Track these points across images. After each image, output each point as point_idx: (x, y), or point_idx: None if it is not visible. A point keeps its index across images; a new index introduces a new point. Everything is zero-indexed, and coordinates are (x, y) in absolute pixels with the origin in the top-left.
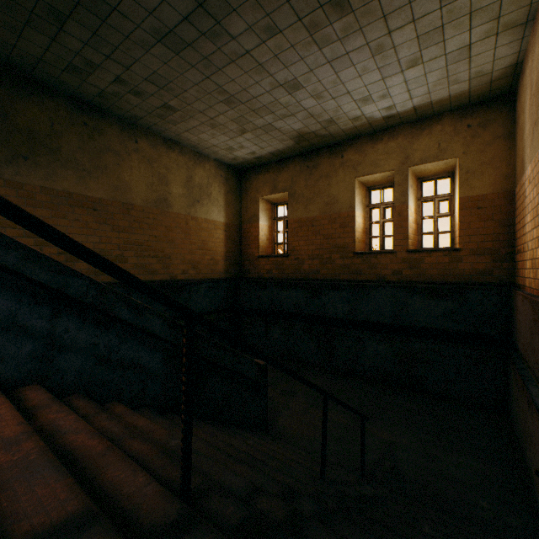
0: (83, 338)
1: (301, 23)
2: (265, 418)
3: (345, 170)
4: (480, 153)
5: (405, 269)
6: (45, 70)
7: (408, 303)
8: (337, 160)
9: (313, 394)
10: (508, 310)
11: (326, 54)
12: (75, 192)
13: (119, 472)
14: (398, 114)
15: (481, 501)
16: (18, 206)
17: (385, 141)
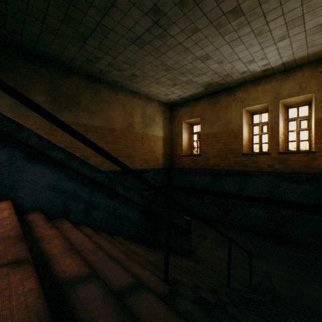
0: (103, 202)
1: (211, 24)
2: (190, 250)
3: (236, 103)
4: None
5: (276, 164)
6: (75, 63)
7: (278, 186)
8: (231, 97)
9: (217, 238)
10: None
11: (226, 39)
12: (87, 124)
13: (136, 269)
14: (272, 68)
15: None
16: (111, 155)
17: (262, 85)
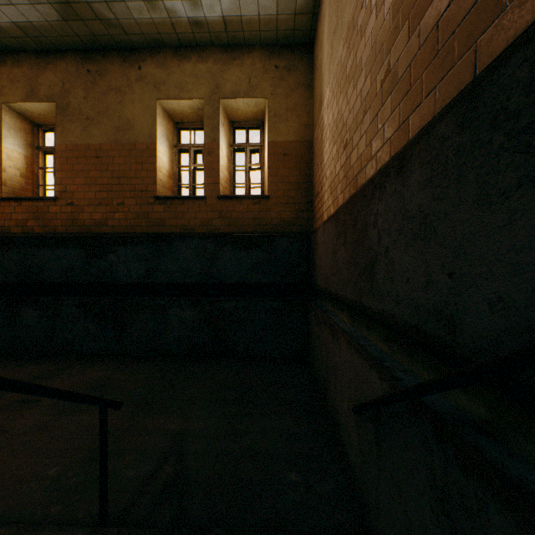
0: None
1: None
2: None
3: (144, 87)
4: (286, 98)
5: (216, 218)
6: None
7: (218, 256)
8: (133, 71)
9: None
10: (309, 256)
11: None
12: None
13: None
14: (207, 22)
15: (291, 474)
16: None
17: (194, 62)
